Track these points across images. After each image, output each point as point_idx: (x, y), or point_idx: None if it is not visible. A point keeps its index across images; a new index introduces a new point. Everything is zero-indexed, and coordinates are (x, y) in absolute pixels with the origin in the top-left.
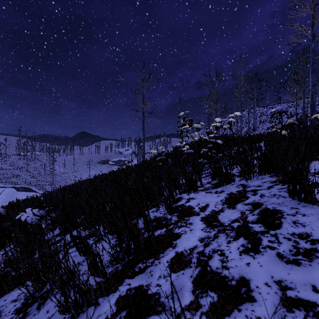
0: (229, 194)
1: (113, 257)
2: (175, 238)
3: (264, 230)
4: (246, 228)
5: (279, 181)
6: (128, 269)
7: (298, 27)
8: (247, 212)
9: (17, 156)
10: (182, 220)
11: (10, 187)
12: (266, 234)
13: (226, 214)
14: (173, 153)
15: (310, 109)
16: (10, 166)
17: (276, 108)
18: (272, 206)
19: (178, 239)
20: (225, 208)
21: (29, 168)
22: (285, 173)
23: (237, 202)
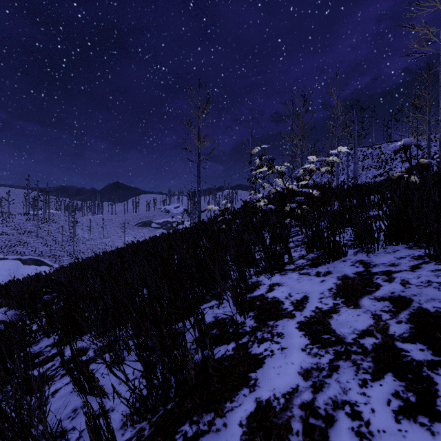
0: (341, 277)
1: (134, 409)
2: (253, 365)
3: (434, 358)
4: (392, 351)
5: (431, 257)
6: (162, 438)
7: (422, 28)
8: (386, 316)
9: (25, 215)
10: (263, 326)
11: (13, 258)
12: (440, 368)
13: (343, 317)
14: (241, 211)
15: (440, 148)
16: (15, 229)
17: (404, 141)
18: (432, 305)
19: (259, 367)
20: (339, 304)
21: (40, 232)
22: (440, 242)
23: (359, 294)
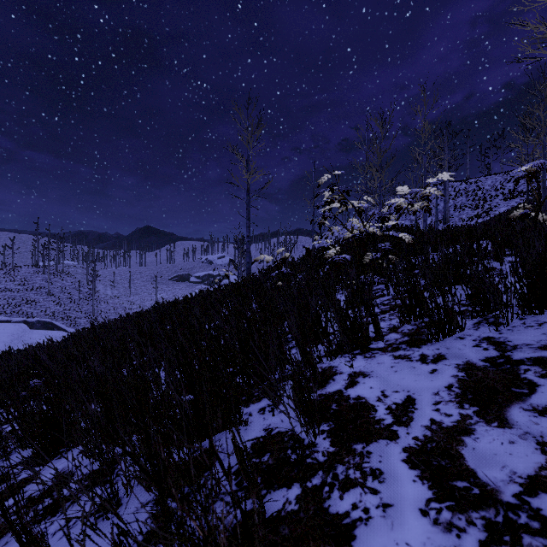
0: (463, 367)
1: None
2: (334, 540)
3: None
4: None
5: None
6: None
7: (537, 25)
8: None
9: (33, 267)
10: (346, 452)
11: (18, 321)
12: None
13: (485, 444)
14: (303, 262)
15: None
16: (20, 285)
17: (533, 164)
18: None
19: None
20: (471, 417)
21: (52, 288)
22: None
23: (503, 400)
